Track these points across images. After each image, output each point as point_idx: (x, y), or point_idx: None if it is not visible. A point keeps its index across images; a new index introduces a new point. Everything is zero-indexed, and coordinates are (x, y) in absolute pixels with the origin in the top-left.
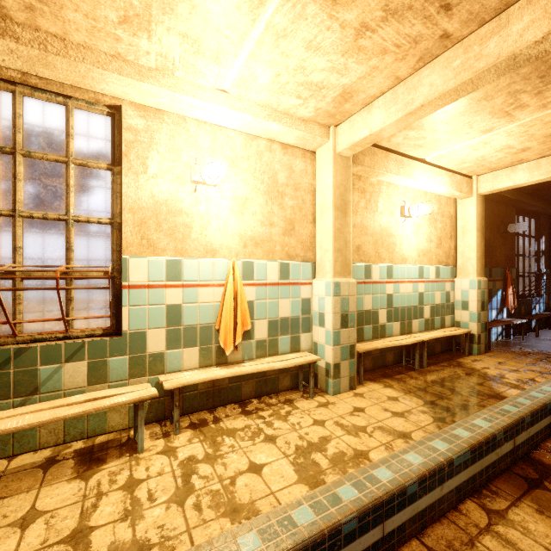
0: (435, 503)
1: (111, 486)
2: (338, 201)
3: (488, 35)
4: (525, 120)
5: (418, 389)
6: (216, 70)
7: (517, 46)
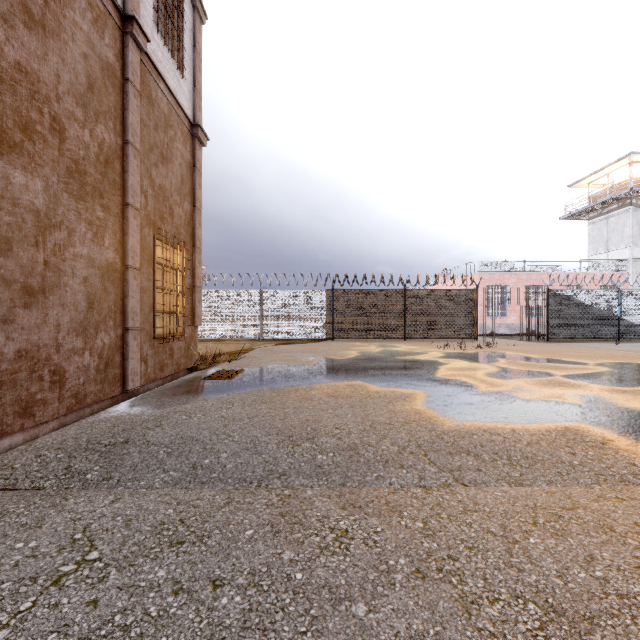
0: None
1: None
2: None
3: None
4: None
5: None
6: None
7: None
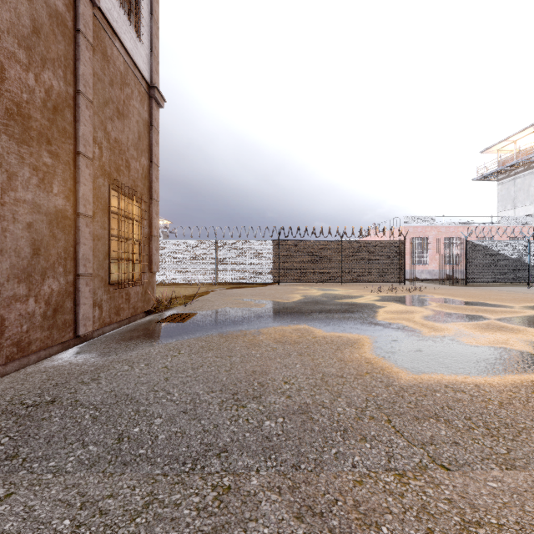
0: None
1: None
2: None
3: None
4: None
5: None
6: None
7: None
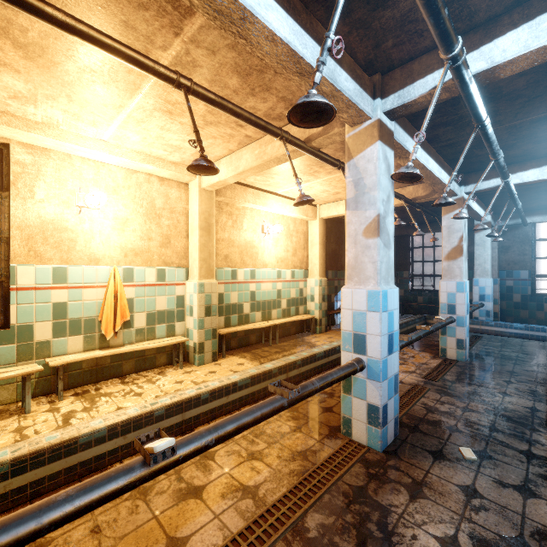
0: (222, 405)
1: (3, 432)
2: (203, 224)
3: (268, 142)
4: (325, 178)
5: (262, 357)
6: (95, 129)
7: (277, 154)
